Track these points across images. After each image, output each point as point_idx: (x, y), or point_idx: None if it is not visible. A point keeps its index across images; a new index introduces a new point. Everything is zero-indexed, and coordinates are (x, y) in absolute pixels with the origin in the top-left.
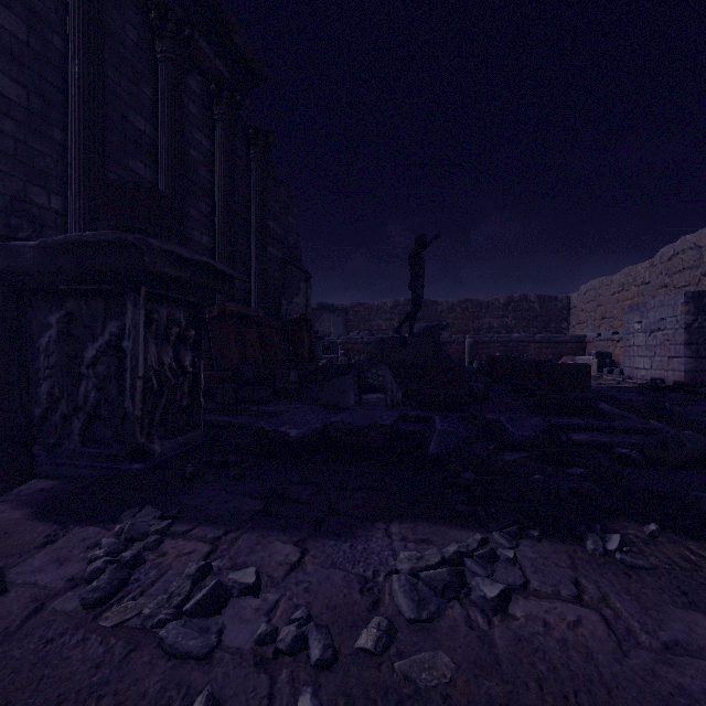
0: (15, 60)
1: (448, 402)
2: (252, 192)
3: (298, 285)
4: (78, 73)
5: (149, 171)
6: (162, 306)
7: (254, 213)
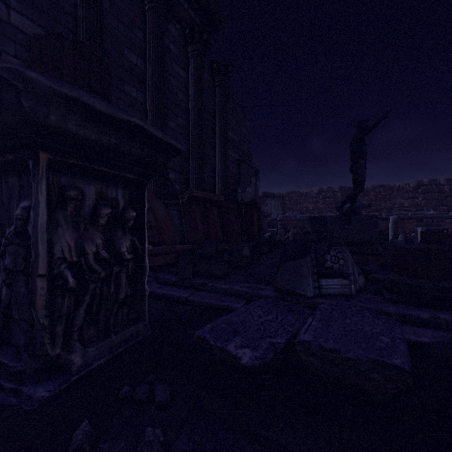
0: (36, 7)
1: (437, 295)
2: (216, 110)
3: (249, 178)
4: (82, 15)
5: (140, 94)
6: (88, 182)
7: (217, 125)
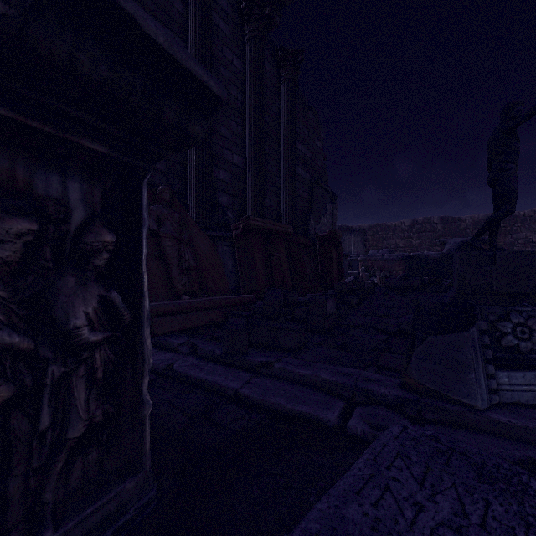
0: None
1: None
2: (281, 115)
3: (324, 205)
4: None
5: None
6: None
7: (283, 134)
